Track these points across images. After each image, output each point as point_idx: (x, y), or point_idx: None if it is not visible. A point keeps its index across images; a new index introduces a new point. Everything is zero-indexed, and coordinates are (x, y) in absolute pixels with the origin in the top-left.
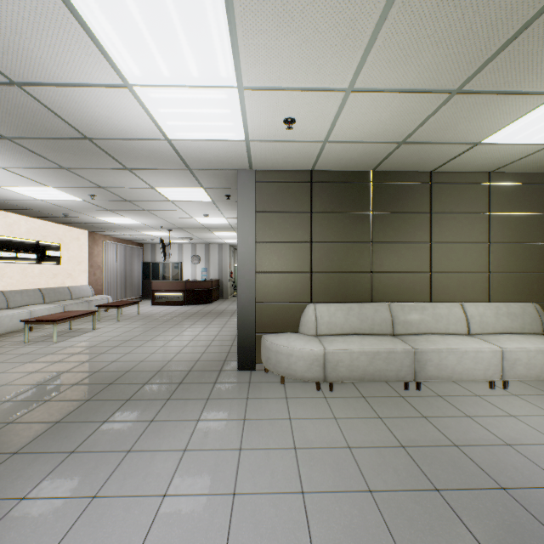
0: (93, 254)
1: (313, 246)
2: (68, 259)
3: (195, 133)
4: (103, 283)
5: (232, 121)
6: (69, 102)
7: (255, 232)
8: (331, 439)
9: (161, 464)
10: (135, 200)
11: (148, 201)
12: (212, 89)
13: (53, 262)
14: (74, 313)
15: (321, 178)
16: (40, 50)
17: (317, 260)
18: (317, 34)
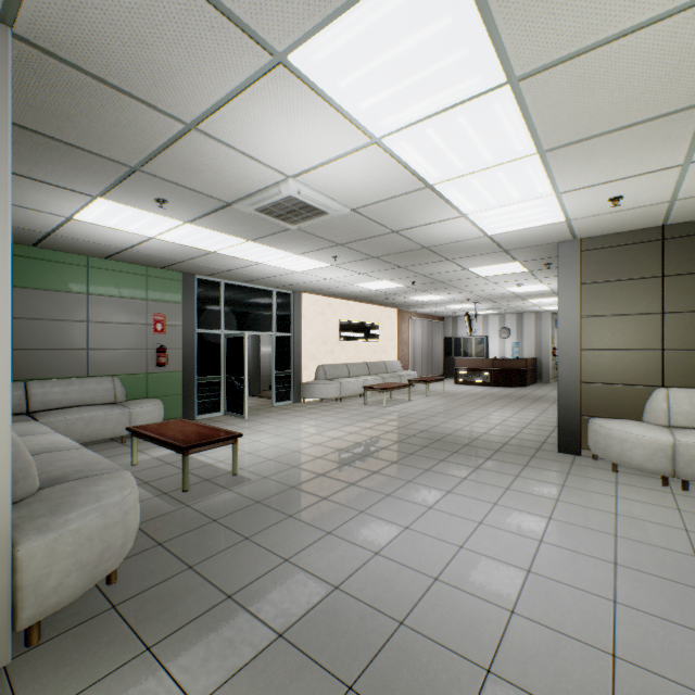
0: (401, 331)
1: (664, 317)
2: (383, 337)
3: (512, 227)
4: (408, 359)
5: (549, 213)
6: (421, 232)
7: (579, 306)
8: (664, 520)
9: (489, 490)
10: (447, 280)
11: (459, 279)
12: (530, 201)
13: (374, 339)
14: (394, 384)
15: (679, 231)
16: (415, 215)
17: (672, 335)
18: (629, 151)
